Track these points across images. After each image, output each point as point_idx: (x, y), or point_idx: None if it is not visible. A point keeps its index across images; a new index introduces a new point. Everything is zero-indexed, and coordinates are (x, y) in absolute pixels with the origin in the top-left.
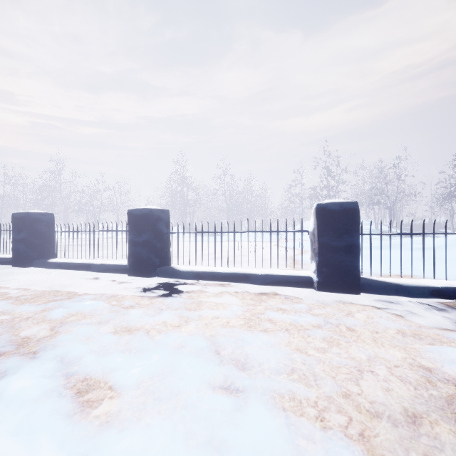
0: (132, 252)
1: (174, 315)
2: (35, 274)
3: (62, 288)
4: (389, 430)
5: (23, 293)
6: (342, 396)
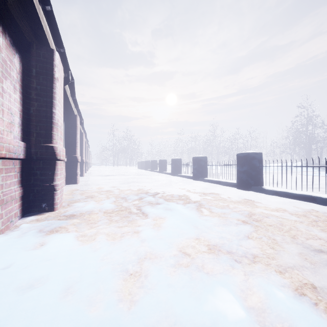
0: (238, 176)
1: (244, 204)
2: (199, 183)
3: (207, 189)
4: (297, 246)
5: (194, 188)
6: (291, 237)
